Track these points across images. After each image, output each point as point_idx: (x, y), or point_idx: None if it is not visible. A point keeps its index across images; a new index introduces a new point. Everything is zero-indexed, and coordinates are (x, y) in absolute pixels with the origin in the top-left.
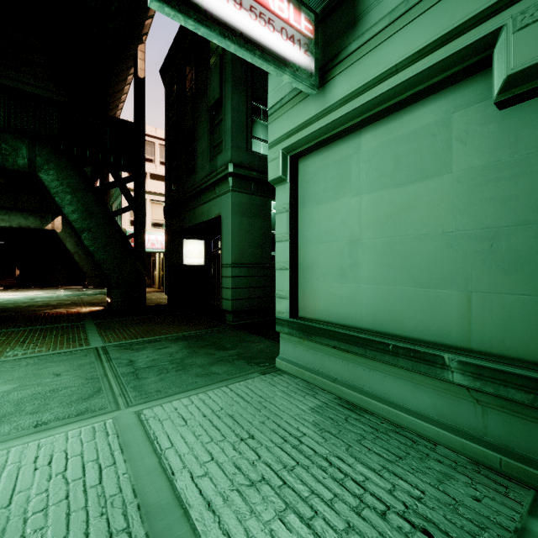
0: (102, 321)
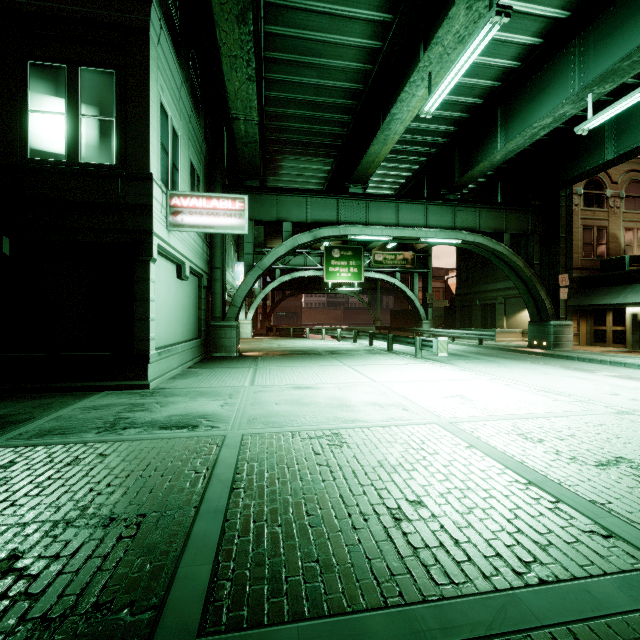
0: None
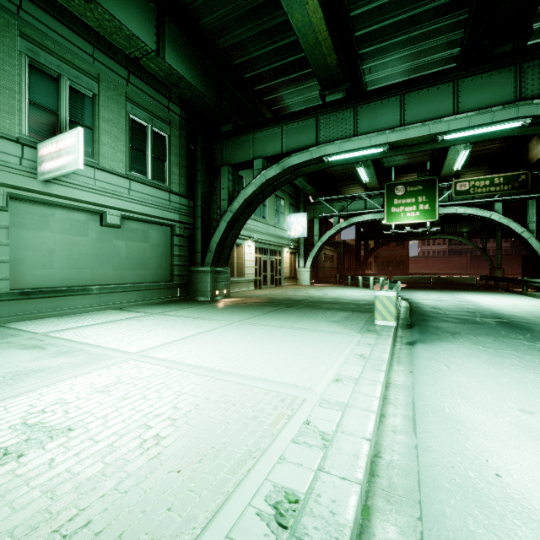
0: None
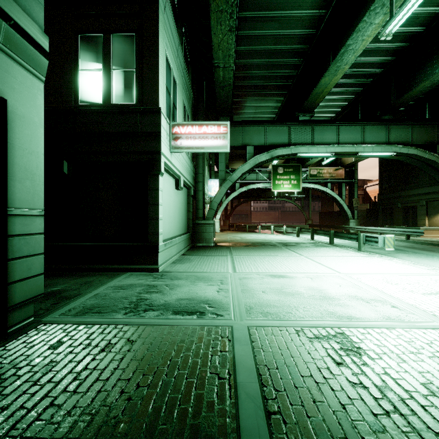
0: None
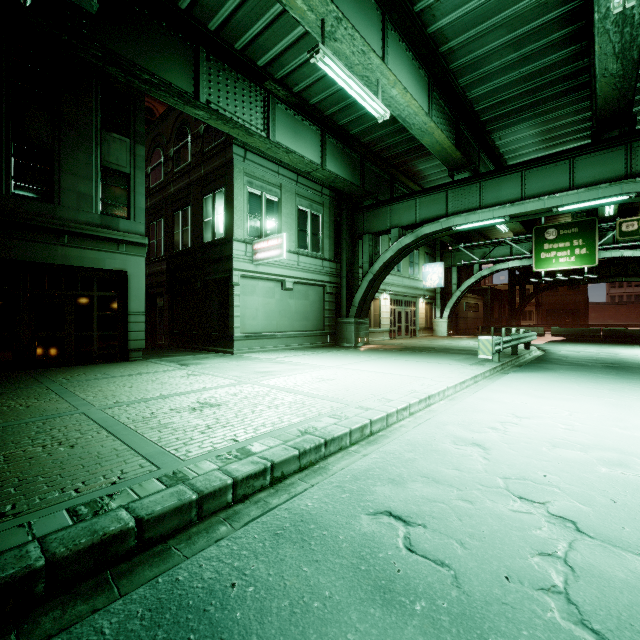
0: (54, 381)
